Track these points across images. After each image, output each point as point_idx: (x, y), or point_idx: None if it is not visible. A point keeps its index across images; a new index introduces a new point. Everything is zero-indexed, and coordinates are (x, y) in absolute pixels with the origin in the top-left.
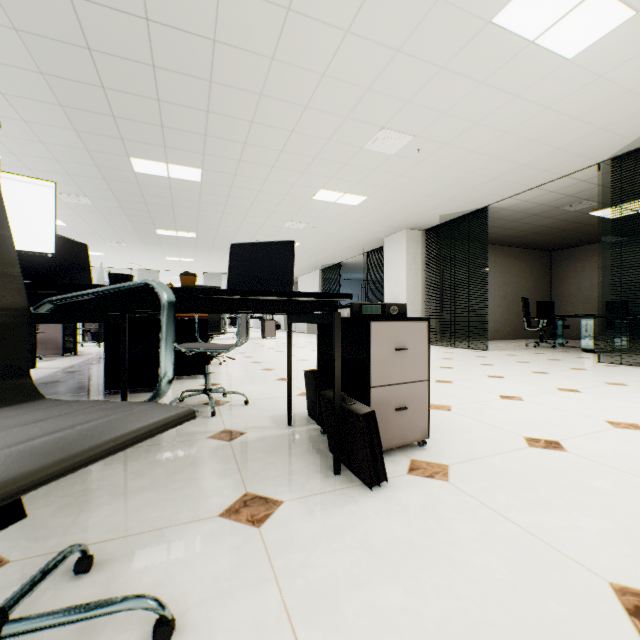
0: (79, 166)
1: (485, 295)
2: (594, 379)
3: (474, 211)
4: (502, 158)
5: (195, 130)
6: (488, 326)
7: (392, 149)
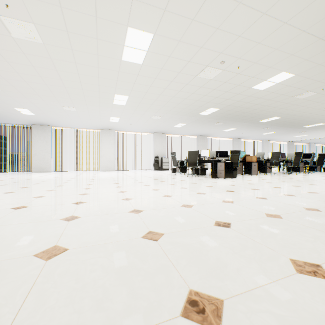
0: (254, 125)
1: None
2: None
3: None
4: None
5: (258, 115)
6: None
7: (311, 94)
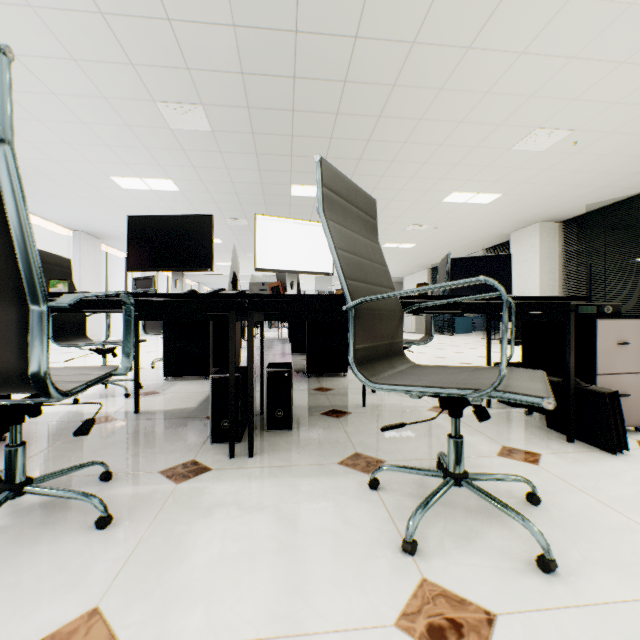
0: (250, 196)
1: None
2: None
3: (633, 196)
4: None
5: (352, 156)
6: None
7: (543, 146)
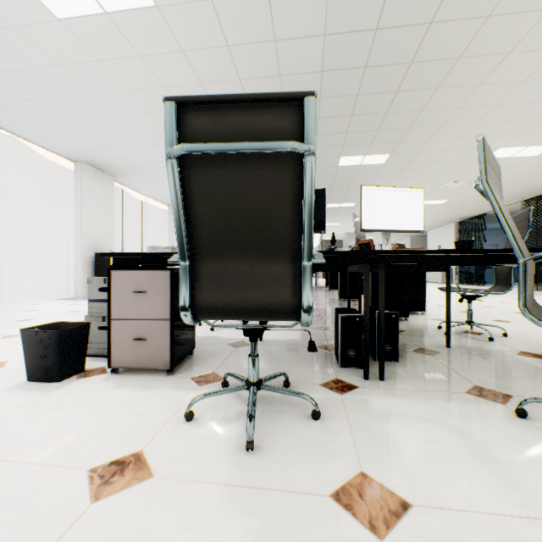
0: None
1: None
2: None
3: None
4: None
5: (402, 127)
6: None
7: None
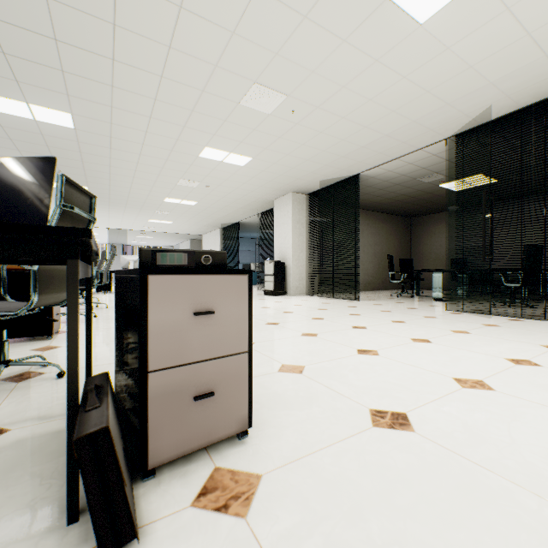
0: None
1: (360, 253)
2: (443, 327)
3: (348, 178)
4: (368, 127)
5: (48, 63)
6: (362, 279)
7: (268, 108)
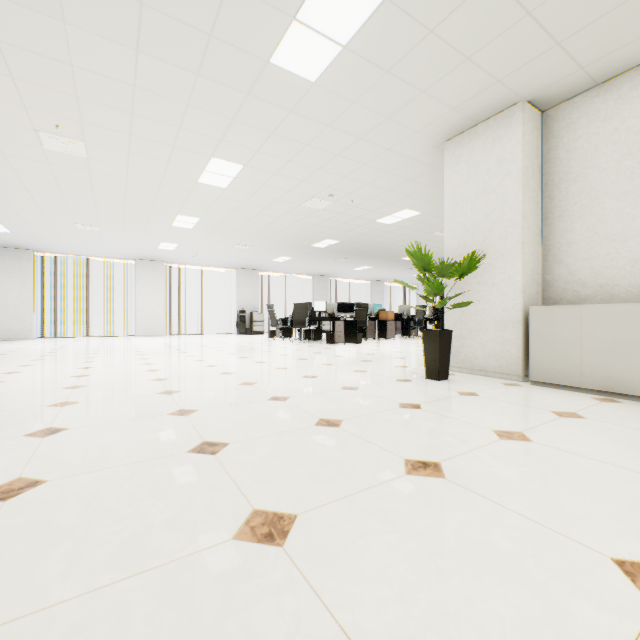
0: (396, 263)
1: None
2: None
3: None
4: None
5: (396, 251)
6: None
7: None
